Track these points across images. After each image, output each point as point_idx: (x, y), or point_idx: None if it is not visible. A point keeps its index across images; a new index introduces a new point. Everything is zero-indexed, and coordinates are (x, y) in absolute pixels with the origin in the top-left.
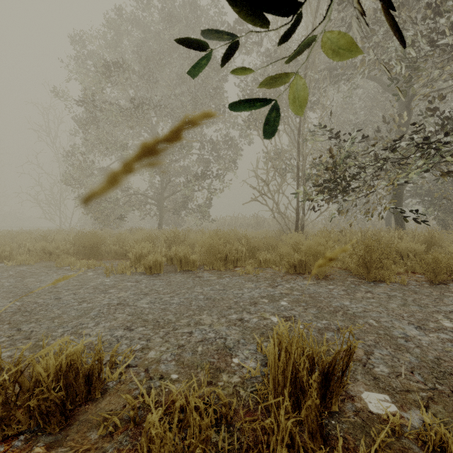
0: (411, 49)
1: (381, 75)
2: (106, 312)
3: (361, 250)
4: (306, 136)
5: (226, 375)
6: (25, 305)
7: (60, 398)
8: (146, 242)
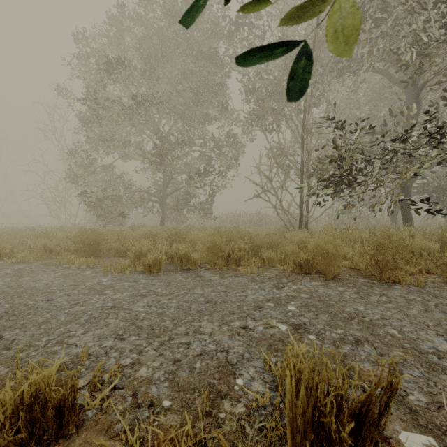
0: (424, 35)
1: (389, 67)
2: (98, 317)
3: (373, 249)
4: (311, 130)
5: (228, 403)
6: (14, 307)
7: (17, 442)
8: (147, 239)
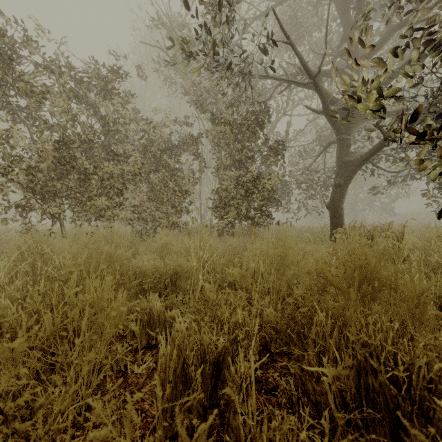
0: None
1: None
2: None
3: None
4: None
5: None
6: None
7: None
8: None
